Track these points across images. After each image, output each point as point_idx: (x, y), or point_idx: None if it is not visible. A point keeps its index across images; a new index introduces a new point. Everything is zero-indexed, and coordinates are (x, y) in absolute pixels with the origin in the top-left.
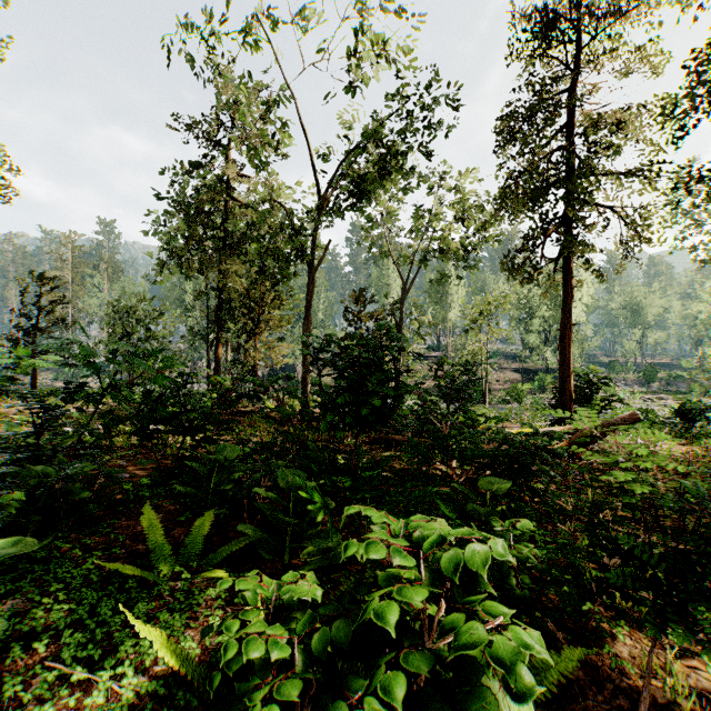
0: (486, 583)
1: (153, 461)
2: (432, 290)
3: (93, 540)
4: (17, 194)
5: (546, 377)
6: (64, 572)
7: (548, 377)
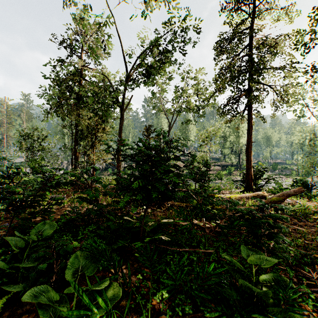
0: None
1: None
2: (181, 128)
3: None
4: None
5: (231, 168)
6: None
7: (232, 168)
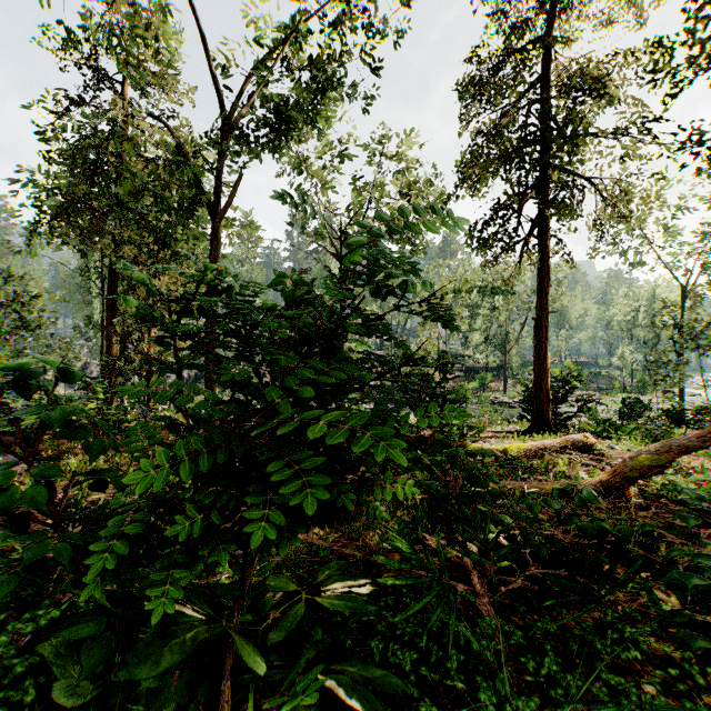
0: None
1: None
2: None
3: None
4: None
5: (486, 375)
6: None
7: (488, 375)
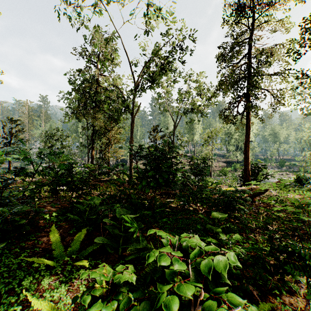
0: (225, 277)
1: (59, 204)
2: (187, 126)
3: (27, 243)
4: (1, 83)
5: (237, 164)
6: (10, 261)
7: (238, 164)
